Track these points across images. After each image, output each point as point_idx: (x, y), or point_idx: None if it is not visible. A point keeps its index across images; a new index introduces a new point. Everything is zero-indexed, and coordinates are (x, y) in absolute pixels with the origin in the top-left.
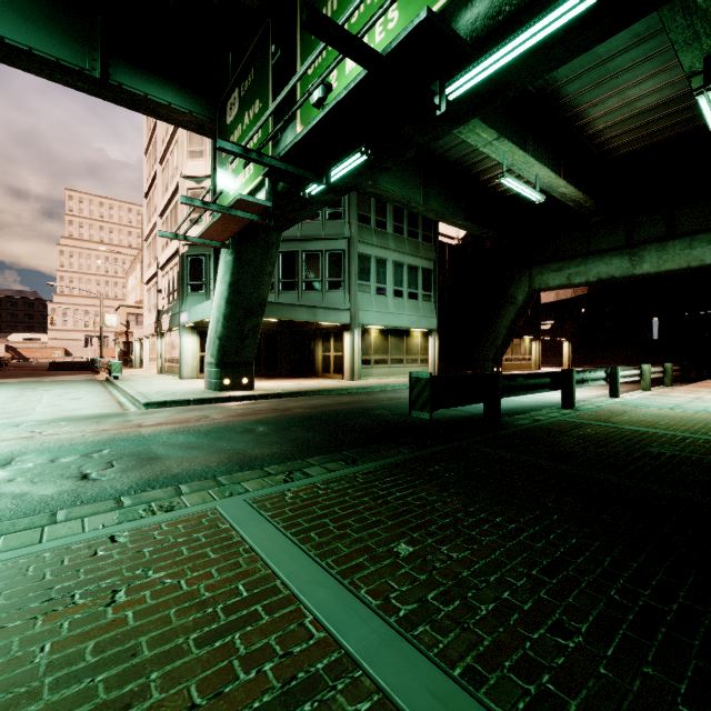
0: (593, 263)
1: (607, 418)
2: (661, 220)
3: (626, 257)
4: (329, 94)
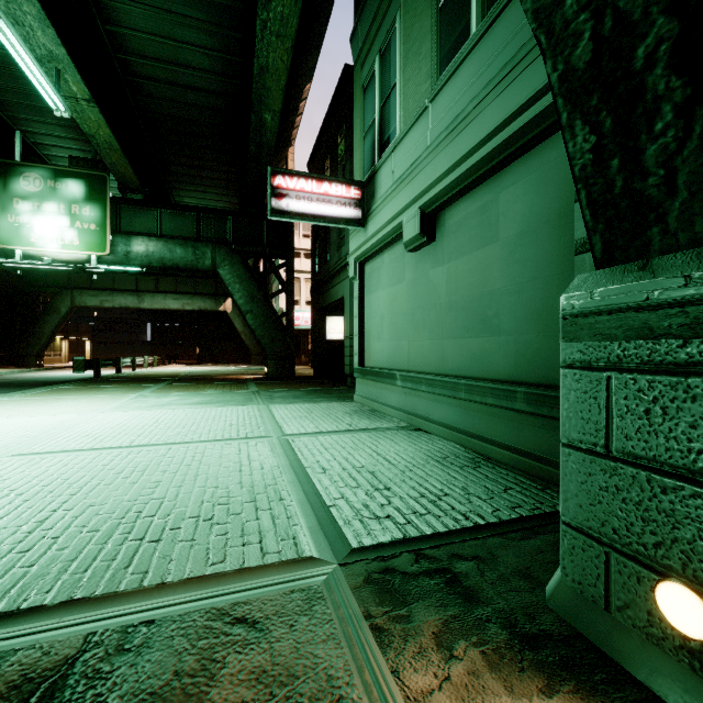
0: (118, 297)
1: (136, 374)
2: (153, 281)
3: (136, 297)
4: (31, 242)
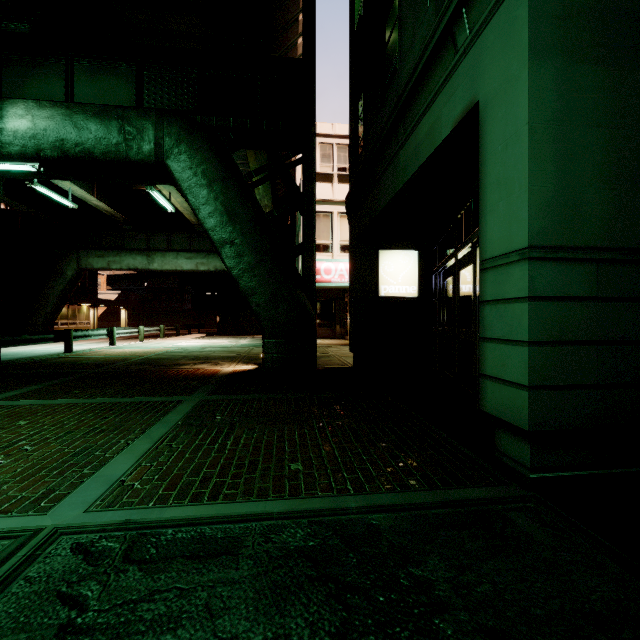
0: (126, 257)
1: (84, 354)
2: (165, 238)
3: (145, 256)
4: None
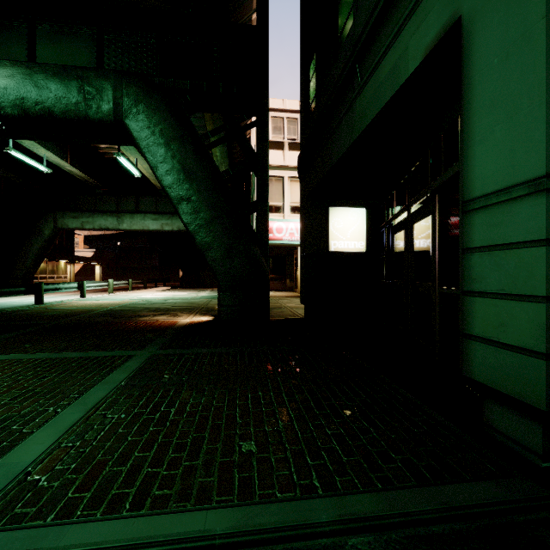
0: (98, 218)
1: (53, 306)
2: (133, 201)
3: (115, 218)
4: None
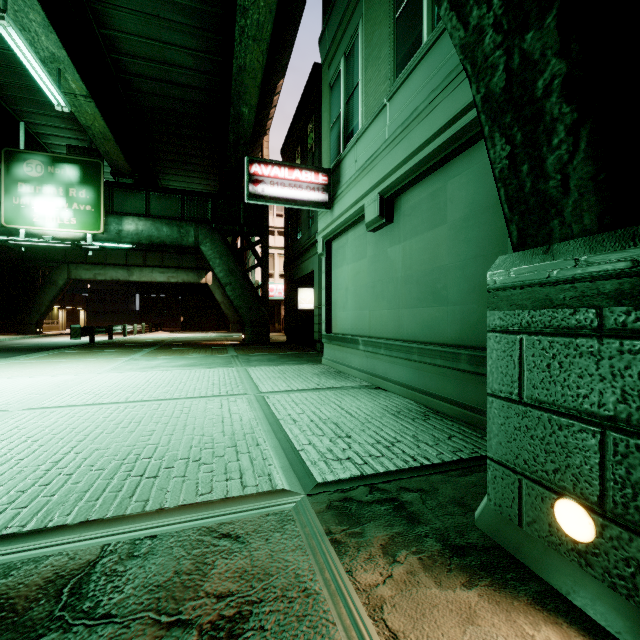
0: (110, 270)
1: (126, 340)
2: (141, 256)
3: (126, 271)
4: (33, 221)
